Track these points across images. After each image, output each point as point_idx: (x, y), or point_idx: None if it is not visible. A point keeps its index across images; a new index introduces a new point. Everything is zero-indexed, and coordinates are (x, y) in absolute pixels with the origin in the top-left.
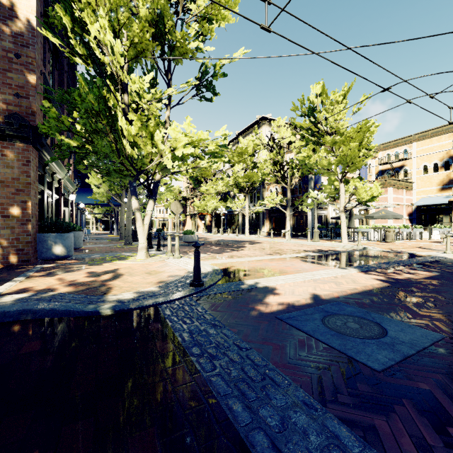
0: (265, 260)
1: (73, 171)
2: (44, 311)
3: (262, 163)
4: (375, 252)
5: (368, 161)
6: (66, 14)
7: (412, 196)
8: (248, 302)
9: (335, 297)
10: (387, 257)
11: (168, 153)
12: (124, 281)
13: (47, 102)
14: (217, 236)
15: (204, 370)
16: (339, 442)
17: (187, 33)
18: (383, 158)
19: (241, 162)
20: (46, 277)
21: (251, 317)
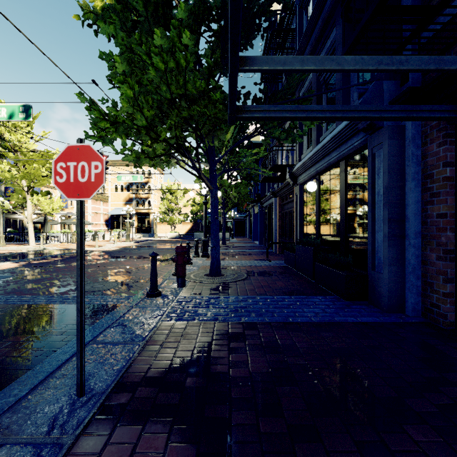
0: None
1: None
2: None
3: None
4: (50, 251)
5: None
6: None
7: (108, 207)
8: None
9: None
10: (51, 253)
11: None
12: None
13: None
14: None
15: None
16: None
17: None
18: None
19: None
20: None
21: None
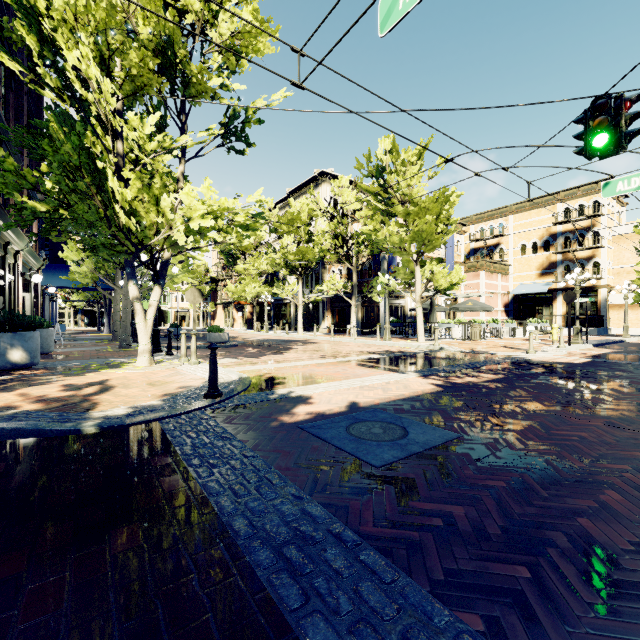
0: (312, 365)
1: (37, 239)
2: (5, 432)
3: (319, 236)
4: (452, 353)
5: (456, 237)
6: (31, 33)
7: (508, 282)
8: (271, 413)
9: (374, 404)
10: (461, 359)
11: (180, 223)
12: (115, 395)
13: (1, 149)
14: (260, 333)
15: (201, 477)
16: (310, 518)
17: (206, 68)
18: (475, 234)
19: (292, 232)
20: (0, 393)
21: (270, 428)
